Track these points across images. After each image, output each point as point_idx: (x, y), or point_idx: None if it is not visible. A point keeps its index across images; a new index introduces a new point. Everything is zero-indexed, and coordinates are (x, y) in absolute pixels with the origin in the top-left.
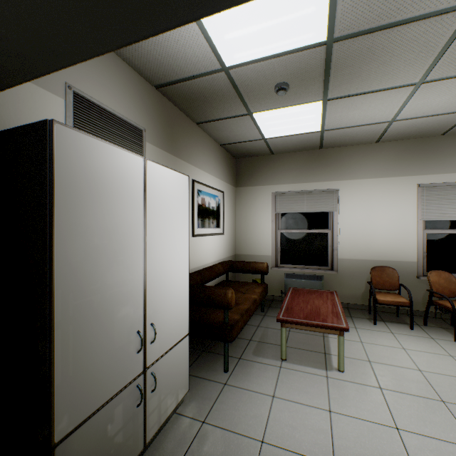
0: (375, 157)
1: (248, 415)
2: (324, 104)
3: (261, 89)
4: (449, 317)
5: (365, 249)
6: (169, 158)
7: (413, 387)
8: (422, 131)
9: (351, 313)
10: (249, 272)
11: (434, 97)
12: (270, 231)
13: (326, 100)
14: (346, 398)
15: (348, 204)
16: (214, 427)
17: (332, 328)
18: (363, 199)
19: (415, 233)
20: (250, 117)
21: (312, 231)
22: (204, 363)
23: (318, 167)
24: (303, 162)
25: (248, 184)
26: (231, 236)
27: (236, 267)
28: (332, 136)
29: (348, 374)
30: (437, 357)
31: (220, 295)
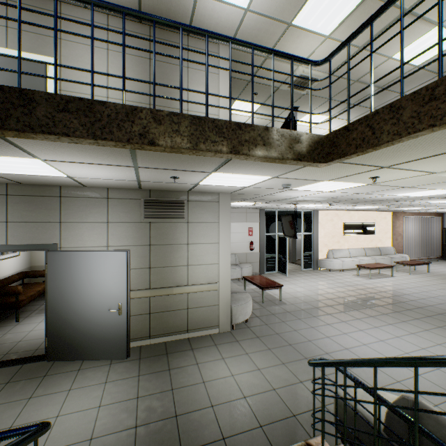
0: None
1: (27, 328)
2: None
3: None
4: None
5: None
6: None
7: None
8: None
9: None
10: (40, 276)
11: None
12: None
13: None
14: None
15: None
16: (10, 334)
17: None
18: None
19: None
20: None
21: None
22: (4, 323)
23: None
24: None
25: None
26: (28, 255)
27: (30, 275)
28: None
29: None
30: None
31: (14, 289)
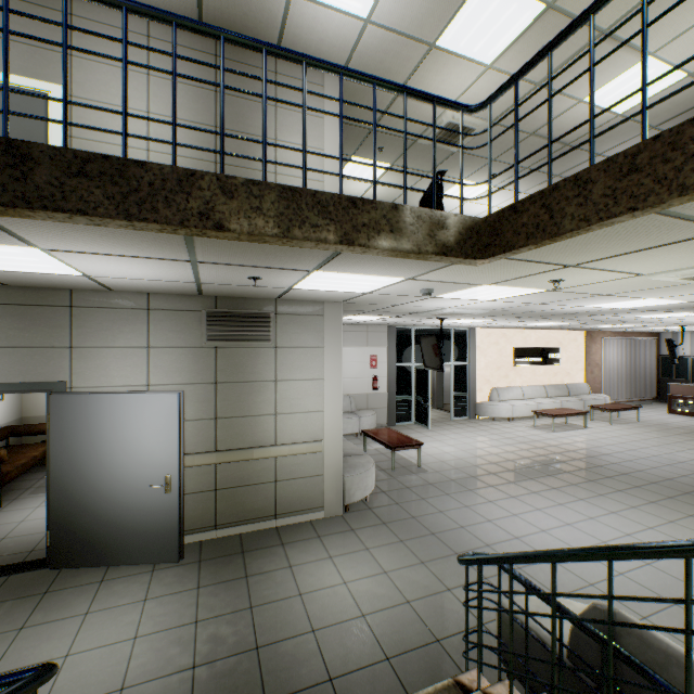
0: None
1: (15, 517)
2: None
3: None
4: None
5: None
6: None
7: None
8: None
9: None
10: (37, 434)
11: None
12: None
13: None
14: None
15: None
16: None
17: None
18: None
19: None
20: None
21: None
22: None
23: None
24: None
25: None
26: (16, 399)
27: (20, 431)
28: None
29: None
30: None
31: None
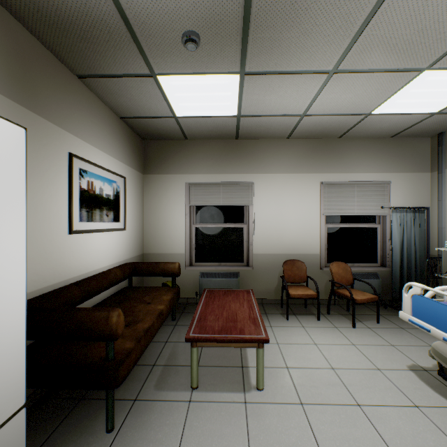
0: (287, 152)
1: None
2: (241, 79)
3: (165, 35)
4: (344, 303)
5: (278, 243)
6: (19, 111)
7: (331, 393)
8: (326, 131)
9: (266, 310)
10: (158, 275)
11: (341, 93)
12: (184, 225)
13: (244, 74)
14: (268, 432)
15: (263, 198)
16: None
17: (251, 341)
18: (276, 193)
19: (318, 227)
20: (154, 81)
21: (228, 226)
22: (76, 424)
23: (235, 158)
24: (220, 152)
25: (158, 172)
26: (138, 232)
27: (141, 270)
28: (248, 124)
29: (267, 392)
30: (344, 348)
31: (99, 321)
